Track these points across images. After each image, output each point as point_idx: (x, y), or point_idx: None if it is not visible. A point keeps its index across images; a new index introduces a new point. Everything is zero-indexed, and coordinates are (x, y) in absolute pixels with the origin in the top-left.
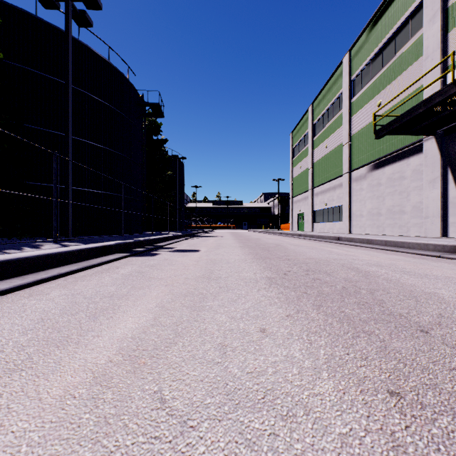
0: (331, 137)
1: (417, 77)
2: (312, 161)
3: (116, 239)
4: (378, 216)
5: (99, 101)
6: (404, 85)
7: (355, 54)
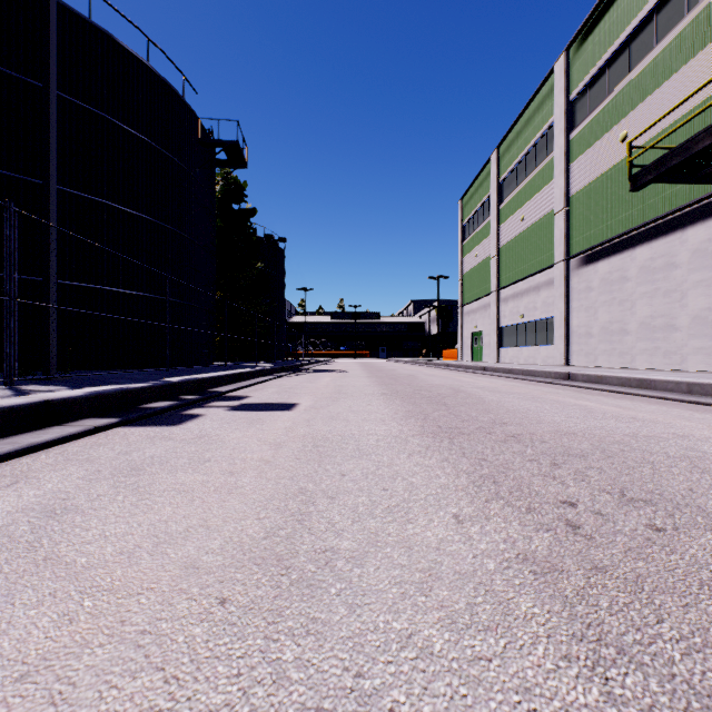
0: (532, 201)
1: (702, 80)
2: (497, 244)
3: (148, 377)
4: (622, 336)
5: (129, 132)
6: (674, 99)
7: (576, 55)
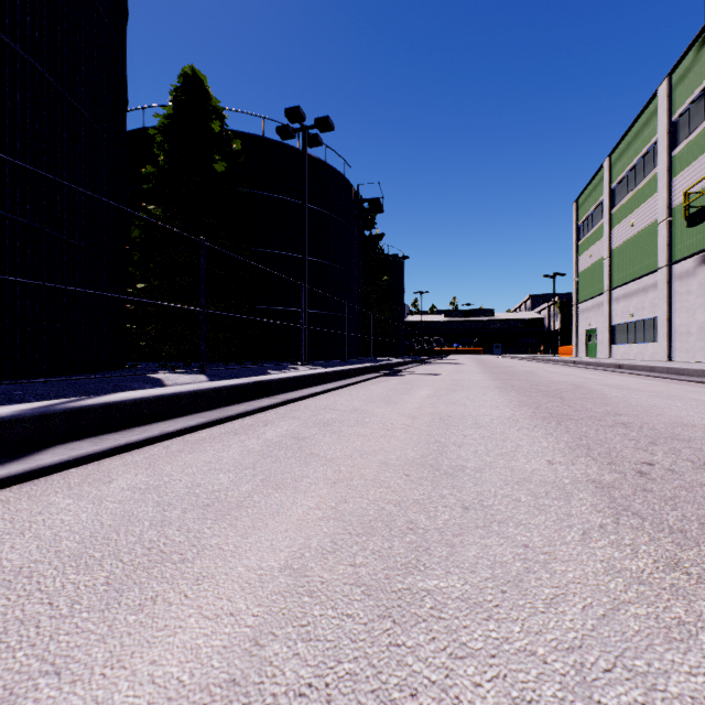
0: (640, 209)
1: None
2: (609, 247)
3: (344, 365)
4: None
5: (317, 210)
6: None
7: (678, 81)
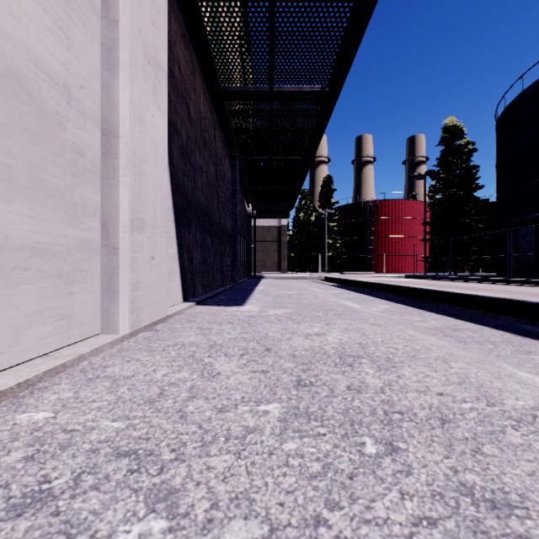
0: None
1: None
2: None
3: None
4: None
5: None
6: None
7: None
